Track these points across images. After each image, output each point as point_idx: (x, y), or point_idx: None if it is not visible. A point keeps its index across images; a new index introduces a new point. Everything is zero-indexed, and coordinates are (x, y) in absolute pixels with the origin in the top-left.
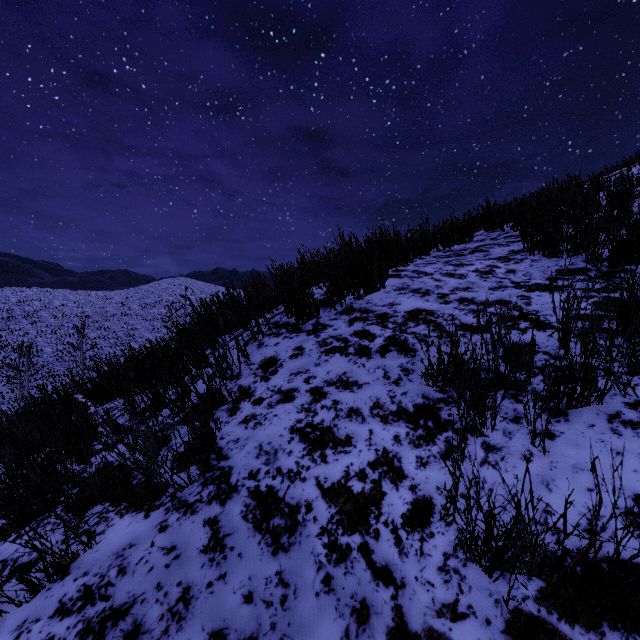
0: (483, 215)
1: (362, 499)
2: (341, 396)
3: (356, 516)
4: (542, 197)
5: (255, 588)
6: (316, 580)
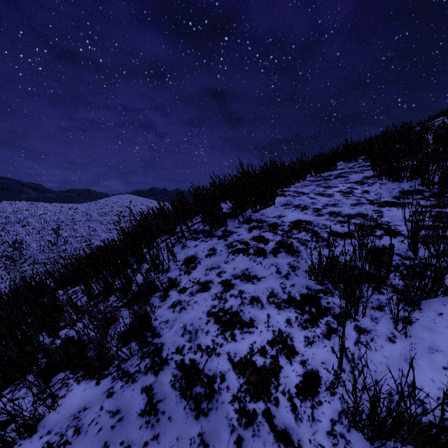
0: (343, 151)
1: (264, 371)
2: (245, 287)
3: (260, 386)
4: (384, 138)
5: (182, 447)
6: (230, 441)
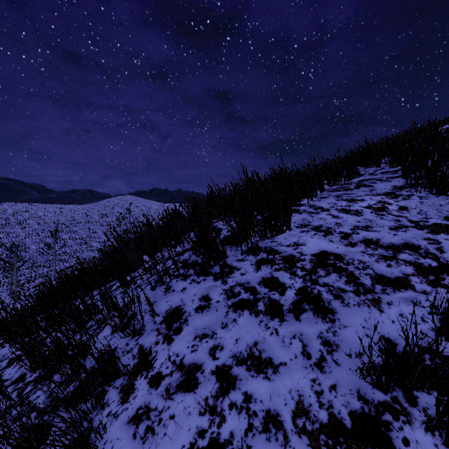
0: (363, 154)
1: None
2: (254, 386)
3: None
4: (407, 139)
5: None
6: None
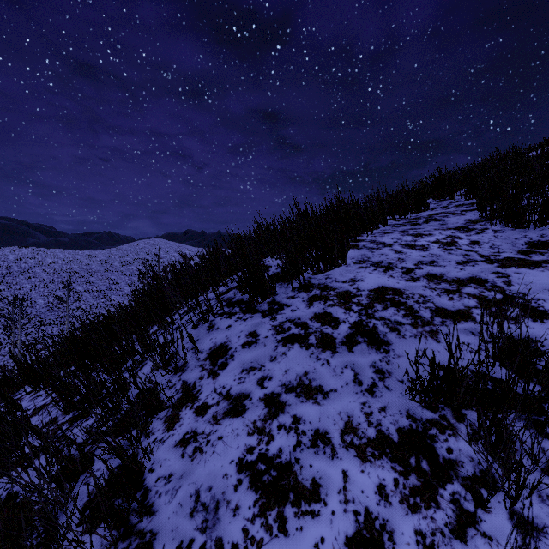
0: (434, 184)
1: None
2: (303, 410)
3: None
4: (487, 167)
5: None
6: None
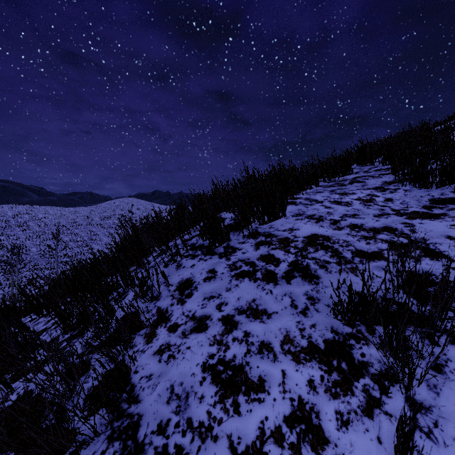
0: (358, 153)
1: None
2: (251, 327)
3: None
4: (401, 139)
5: None
6: None
